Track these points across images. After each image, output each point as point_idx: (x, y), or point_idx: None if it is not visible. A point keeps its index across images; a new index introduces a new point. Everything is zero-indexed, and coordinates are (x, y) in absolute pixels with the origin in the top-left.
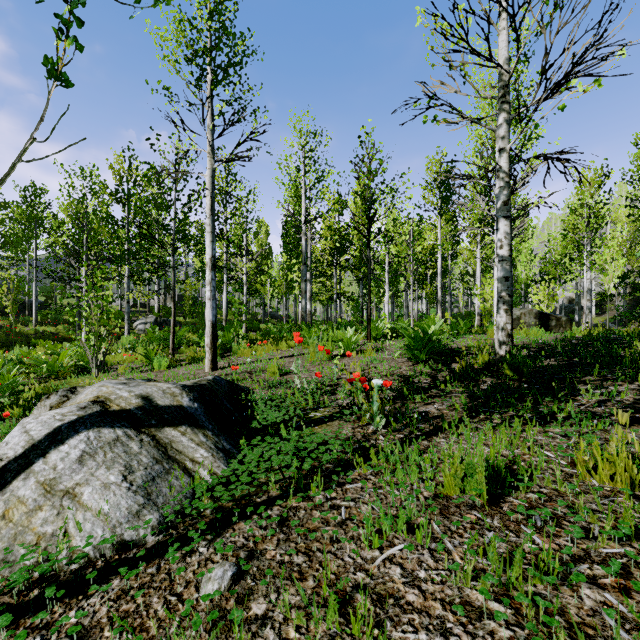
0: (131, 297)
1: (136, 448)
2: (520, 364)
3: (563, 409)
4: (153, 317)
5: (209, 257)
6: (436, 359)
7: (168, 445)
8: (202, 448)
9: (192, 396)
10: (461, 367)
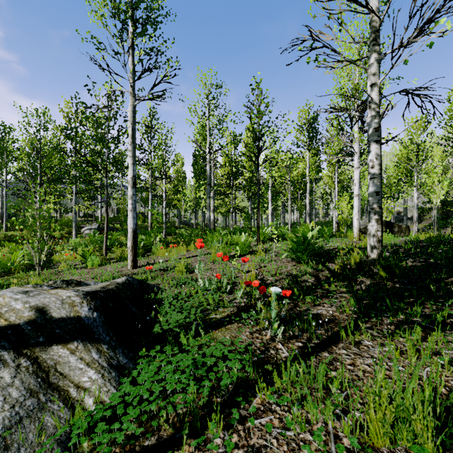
0: (77, 209)
1: (8, 378)
2: (392, 266)
3: (449, 313)
4: (96, 224)
5: (130, 176)
6: (315, 259)
7: (51, 368)
8: (92, 368)
9: (93, 304)
10: (339, 268)
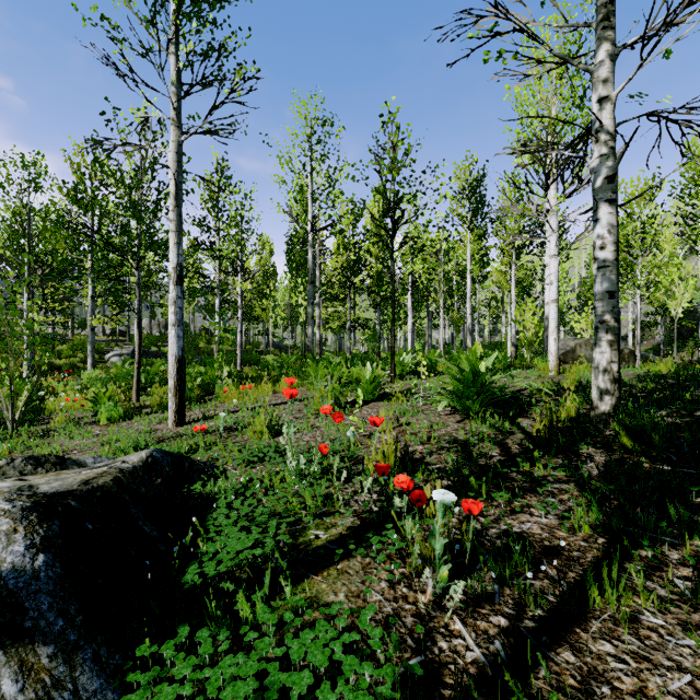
0: (94, 323)
1: None
2: (646, 428)
3: None
4: (130, 348)
5: (173, 266)
6: (495, 411)
7: None
8: None
9: (40, 534)
10: (543, 428)
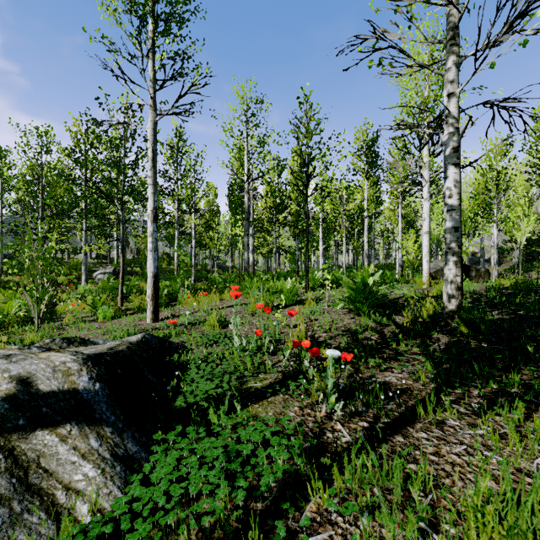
0: (87, 249)
1: None
2: (476, 320)
3: None
4: (112, 268)
5: (151, 209)
6: (378, 311)
7: (32, 463)
8: (88, 462)
9: (95, 372)
10: (408, 321)
